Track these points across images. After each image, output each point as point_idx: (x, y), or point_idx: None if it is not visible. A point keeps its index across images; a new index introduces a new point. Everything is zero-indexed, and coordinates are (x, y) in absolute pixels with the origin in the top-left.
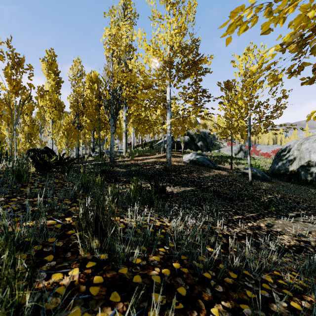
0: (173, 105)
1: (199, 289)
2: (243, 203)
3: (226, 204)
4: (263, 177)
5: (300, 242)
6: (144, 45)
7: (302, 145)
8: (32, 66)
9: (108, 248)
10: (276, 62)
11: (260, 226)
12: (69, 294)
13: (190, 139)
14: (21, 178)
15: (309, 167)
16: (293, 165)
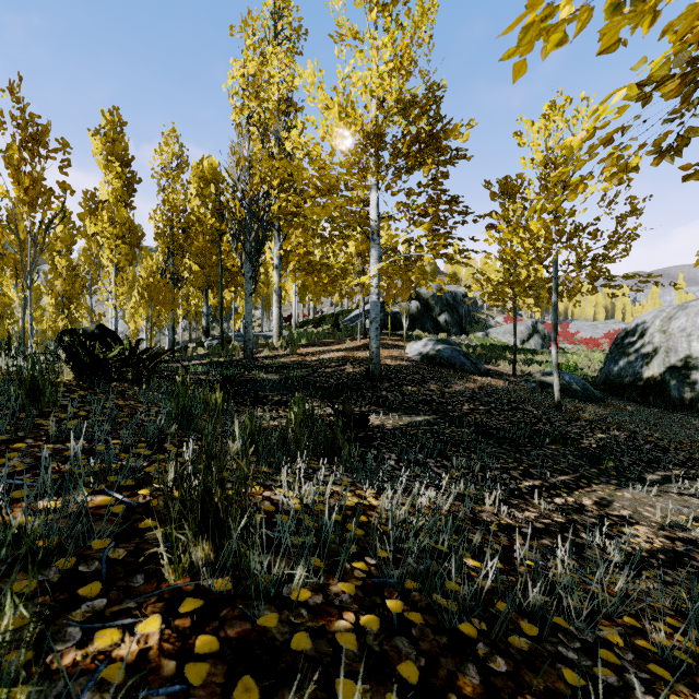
0: (383, 234)
1: (451, 665)
2: (543, 452)
3: (505, 454)
4: (585, 394)
5: (674, 541)
6: (321, 97)
7: (672, 321)
8: (68, 145)
9: (234, 563)
10: (626, 128)
11: (583, 505)
12: (135, 683)
13: (423, 309)
14: (39, 396)
15: (689, 369)
16: (651, 365)
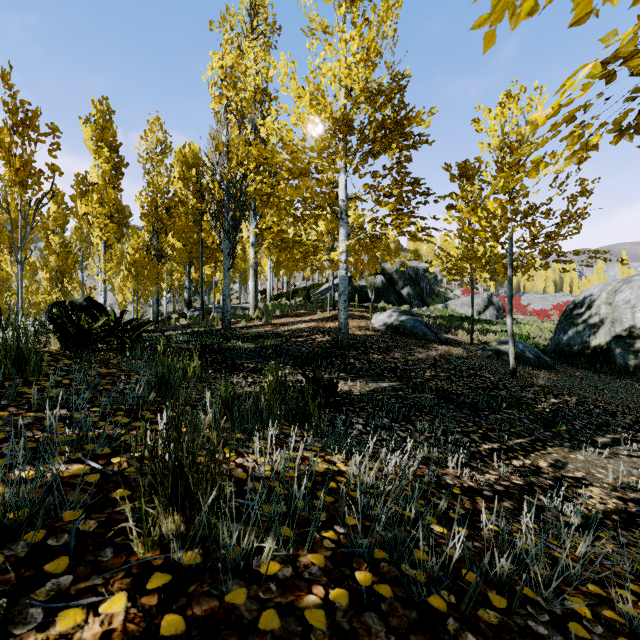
0: (351, 214)
1: None
2: (500, 416)
3: (465, 418)
4: (538, 361)
5: (627, 502)
6: (293, 87)
7: (617, 294)
8: (56, 129)
9: (205, 534)
10: (588, 106)
11: (540, 468)
12: None
13: (387, 283)
14: (25, 365)
15: (633, 339)
16: (598, 334)
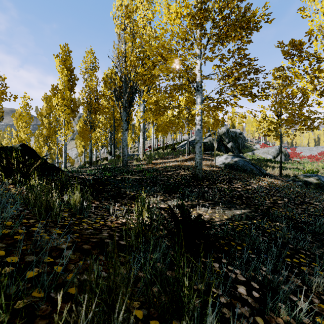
0: None
1: None
2: None
3: None
4: None
5: None
6: (164, 3)
7: None
8: None
9: None
10: None
11: None
12: None
13: (219, 140)
14: None
15: None
16: None
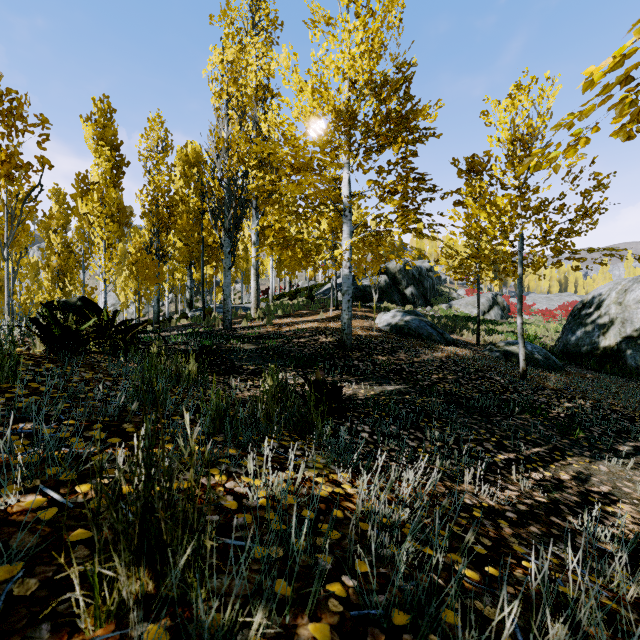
0: (354, 213)
1: None
2: (513, 422)
3: (477, 425)
4: (547, 363)
5: None
6: (295, 80)
7: (627, 293)
8: (46, 120)
9: (178, 593)
10: None
11: (562, 481)
12: None
13: (391, 283)
14: None
15: None
16: (607, 335)
